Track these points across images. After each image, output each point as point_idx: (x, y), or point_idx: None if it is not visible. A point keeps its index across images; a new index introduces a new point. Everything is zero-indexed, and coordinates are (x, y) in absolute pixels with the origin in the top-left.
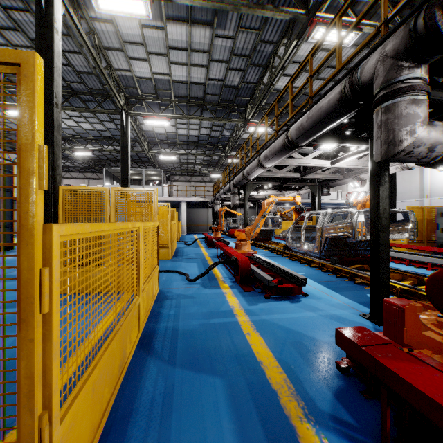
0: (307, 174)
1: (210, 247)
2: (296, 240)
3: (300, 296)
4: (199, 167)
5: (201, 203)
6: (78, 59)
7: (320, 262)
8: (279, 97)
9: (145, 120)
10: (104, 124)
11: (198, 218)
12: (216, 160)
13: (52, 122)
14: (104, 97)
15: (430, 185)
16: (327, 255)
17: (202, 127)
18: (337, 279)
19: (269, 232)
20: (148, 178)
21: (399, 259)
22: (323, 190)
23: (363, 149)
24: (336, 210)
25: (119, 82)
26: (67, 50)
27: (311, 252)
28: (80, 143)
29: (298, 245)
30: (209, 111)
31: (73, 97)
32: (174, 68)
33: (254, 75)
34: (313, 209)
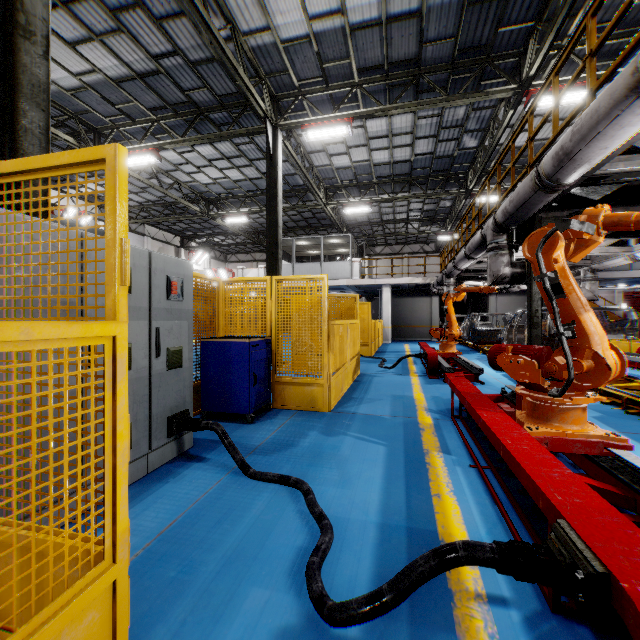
0: None
1: (432, 377)
2: None
3: None
4: (414, 226)
5: (419, 287)
6: (185, 34)
7: None
8: None
9: (305, 131)
10: (257, 165)
11: (413, 314)
12: (446, 210)
13: (9, 73)
14: (241, 108)
15: None
16: None
17: (418, 138)
18: None
19: None
20: (332, 251)
21: None
22: None
23: None
24: None
25: (256, 65)
26: (164, 16)
27: None
28: (235, 207)
29: None
30: (431, 93)
31: (203, 122)
32: None
33: None
34: None
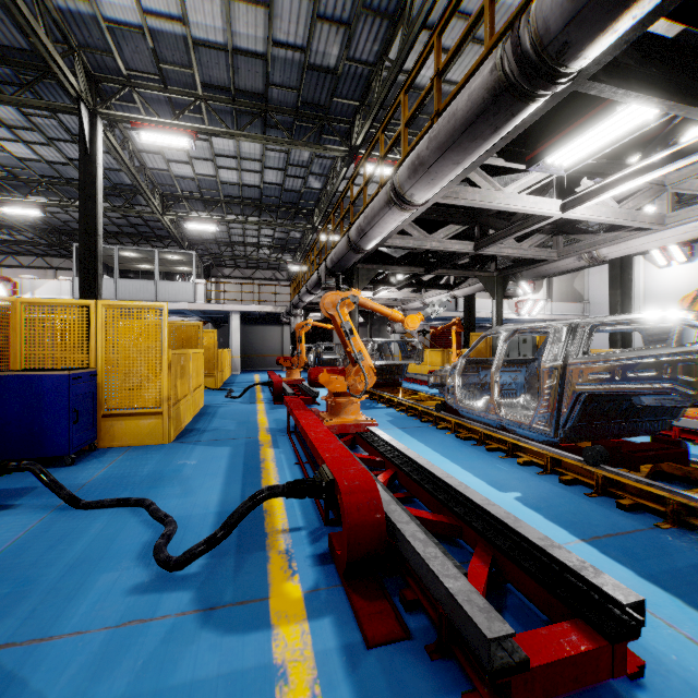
0: (492, 243)
1: (277, 403)
2: (467, 391)
3: (611, 679)
4: (266, 252)
5: (270, 315)
6: None
7: (547, 454)
8: (448, 17)
9: (137, 130)
10: (61, 147)
11: (264, 343)
12: (297, 240)
13: None
14: (38, 72)
15: (646, 291)
16: (570, 437)
17: (267, 167)
18: (634, 523)
19: (397, 371)
20: (170, 268)
21: (697, 435)
22: (507, 285)
23: (676, 151)
24: (610, 318)
25: (65, 31)
26: None
27: (525, 427)
28: (19, 192)
29: (472, 402)
30: (279, 130)
31: None
32: (193, 4)
33: (370, 41)
34: (469, 327)
